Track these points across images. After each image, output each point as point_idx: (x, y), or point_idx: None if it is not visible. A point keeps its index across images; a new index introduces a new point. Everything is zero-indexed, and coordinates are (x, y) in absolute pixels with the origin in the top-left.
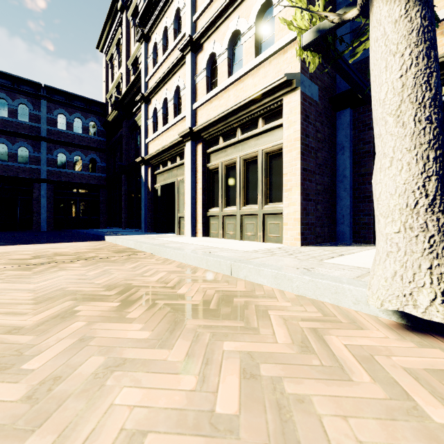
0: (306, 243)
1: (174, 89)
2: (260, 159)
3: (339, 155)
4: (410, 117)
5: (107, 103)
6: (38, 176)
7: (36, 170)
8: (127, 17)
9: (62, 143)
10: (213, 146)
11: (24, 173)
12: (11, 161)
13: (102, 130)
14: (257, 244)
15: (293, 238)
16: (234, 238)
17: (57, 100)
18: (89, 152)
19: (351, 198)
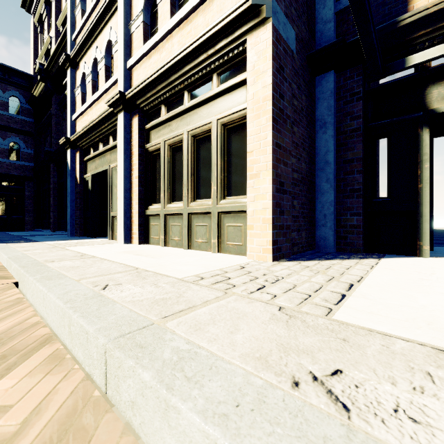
0: (280, 256)
1: (105, 46)
2: (214, 134)
3: (320, 133)
4: None
5: (36, 76)
6: None
7: None
8: None
9: None
10: (153, 120)
11: None
12: None
13: (28, 108)
14: (209, 258)
15: (261, 249)
16: (181, 247)
17: None
18: (9, 135)
19: (335, 191)
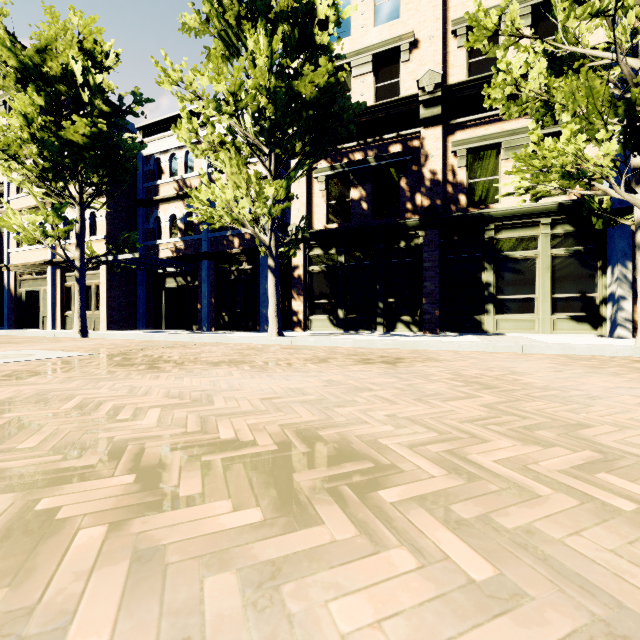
0: (111, 330)
1: (39, 223)
2: (93, 288)
3: (139, 287)
4: (77, 303)
5: None
6: None
7: None
8: None
9: None
10: (69, 273)
11: None
12: None
13: None
14: None
15: (104, 328)
16: None
17: None
18: None
19: (144, 309)
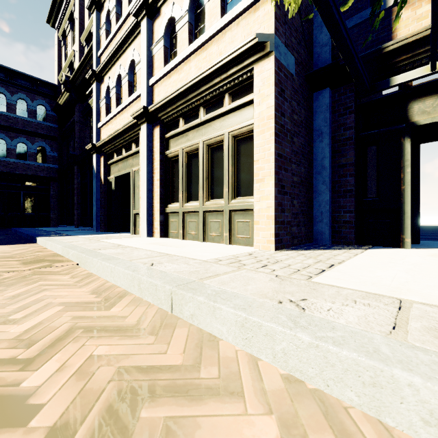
0: (281, 247)
1: (128, 64)
2: (226, 144)
3: (317, 142)
4: None
5: (60, 85)
6: None
7: None
8: None
9: (0, 127)
10: (172, 130)
11: None
12: None
13: (53, 115)
14: (222, 248)
15: (265, 241)
16: (197, 240)
17: None
18: (37, 140)
19: (330, 192)
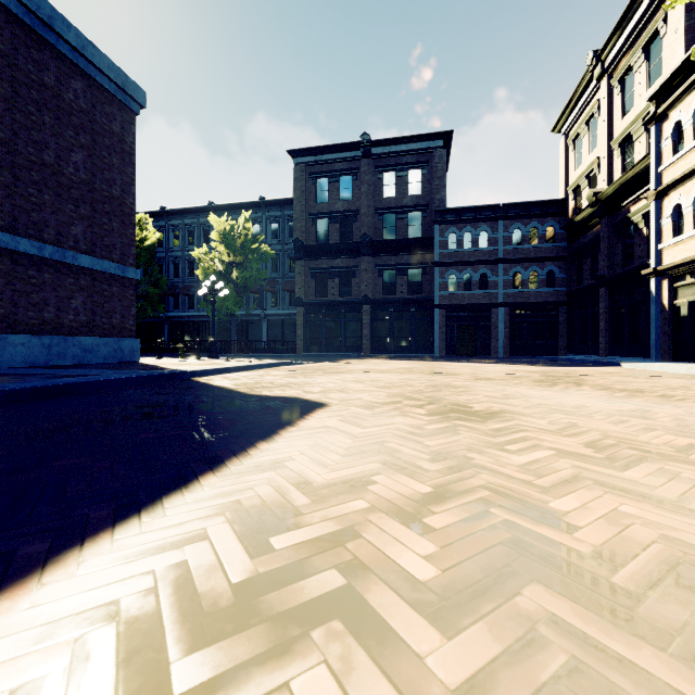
0: None
1: None
2: None
3: None
4: None
5: (567, 197)
6: (495, 301)
7: (494, 294)
8: (609, 83)
9: (517, 261)
10: None
11: (484, 299)
12: (474, 289)
13: (561, 233)
14: None
15: None
16: None
17: (513, 216)
18: (546, 265)
19: None
